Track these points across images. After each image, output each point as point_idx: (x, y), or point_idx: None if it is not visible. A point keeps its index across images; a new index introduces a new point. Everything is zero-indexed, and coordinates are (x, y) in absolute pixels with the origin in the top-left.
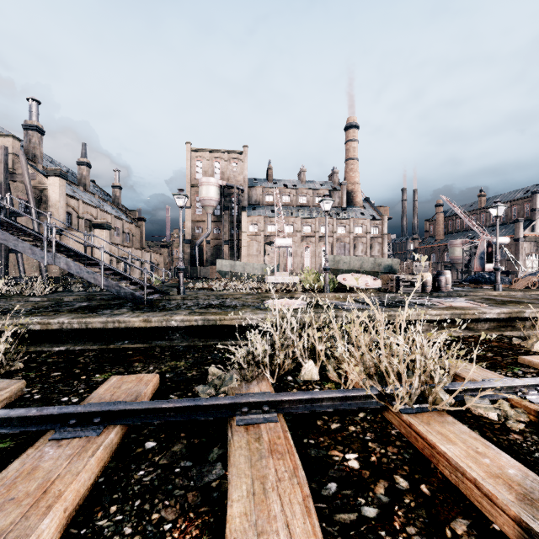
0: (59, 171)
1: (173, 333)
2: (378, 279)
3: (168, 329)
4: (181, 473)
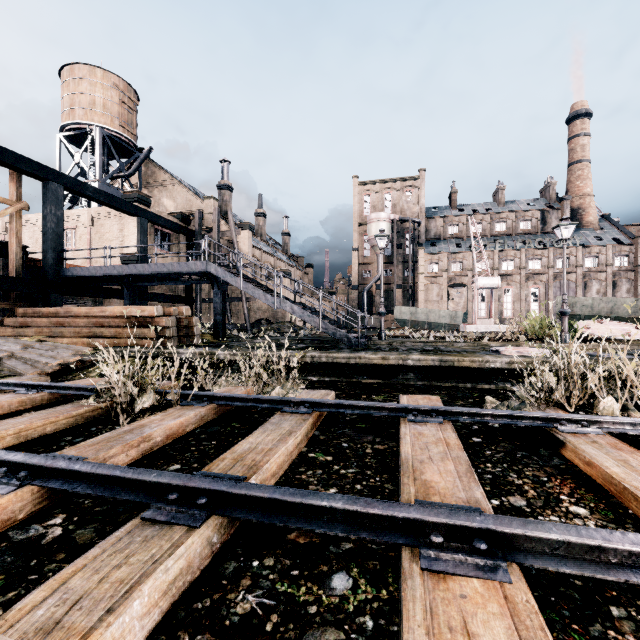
0: (248, 224)
1: (406, 373)
2: None
3: (403, 368)
4: (524, 457)
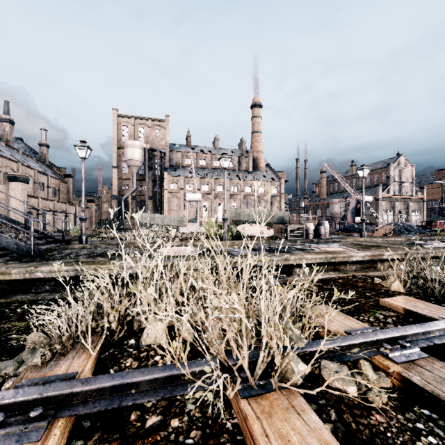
0: None
1: (41, 286)
2: (272, 228)
3: (35, 281)
4: None
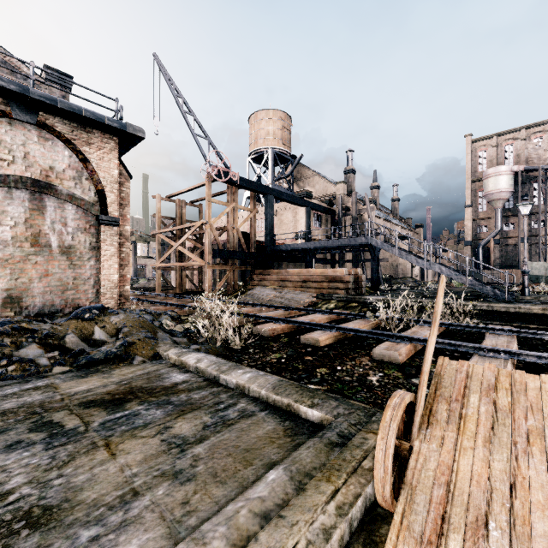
0: (372, 199)
1: None
2: None
3: None
4: None
